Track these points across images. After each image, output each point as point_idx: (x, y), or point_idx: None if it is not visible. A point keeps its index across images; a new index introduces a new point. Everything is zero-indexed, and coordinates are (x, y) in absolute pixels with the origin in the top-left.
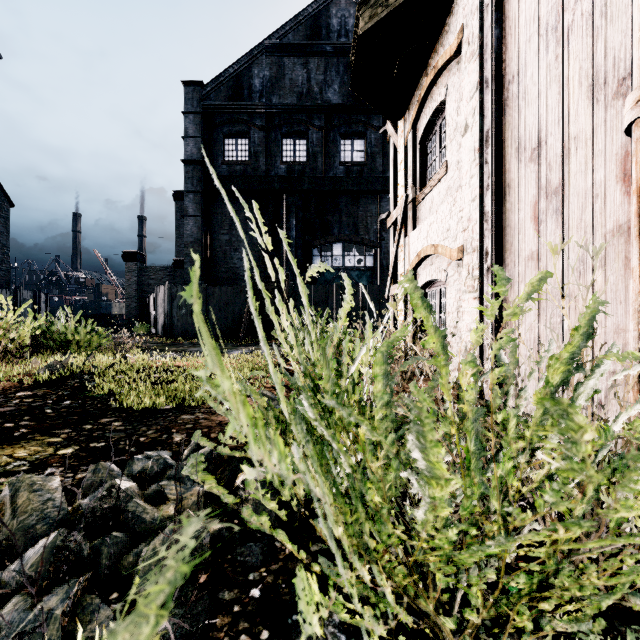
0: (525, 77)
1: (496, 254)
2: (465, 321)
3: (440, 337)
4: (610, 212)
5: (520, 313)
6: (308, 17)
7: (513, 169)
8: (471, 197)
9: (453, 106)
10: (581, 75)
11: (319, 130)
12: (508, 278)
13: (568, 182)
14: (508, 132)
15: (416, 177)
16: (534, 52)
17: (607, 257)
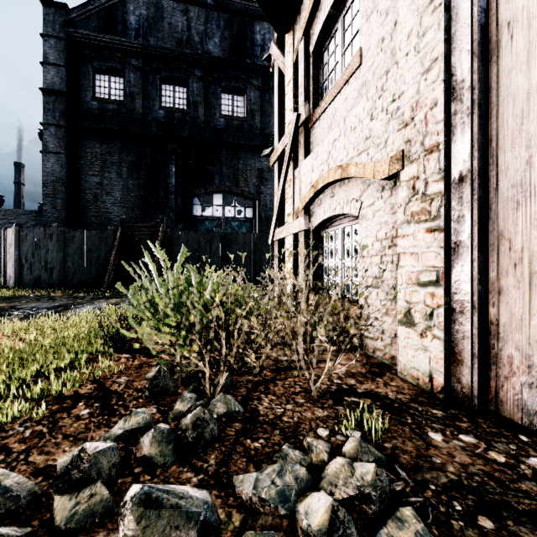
0: None
1: (481, 151)
2: (407, 268)
3: None
4: None
5: None
6: None
7: None
8: (422, 67)
9: None
10: None
11: (200, 80)
12: None
13: None
14: None
15: (309, 94)
16: None
17: None
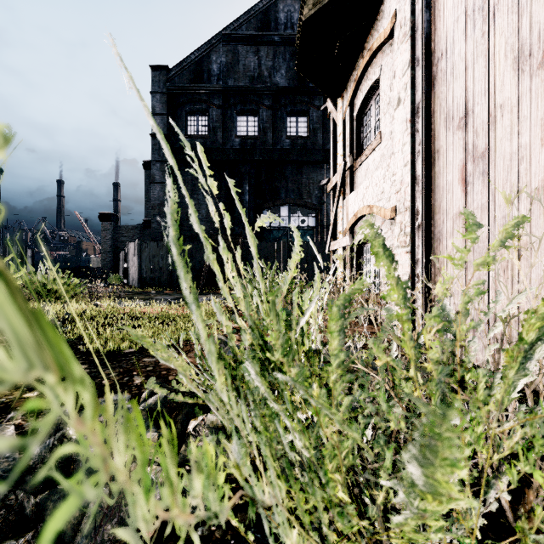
0: (453, 54)
1: (426, 213)
2: (398, 273)
3: (402, 289)
4: (535, 172)
5: (492, 262)
6: (259, 11)
7: (442, 137)
8: (403, 162)
9: (386, 83)
10: (507, 49)
11: (268, 109)
12: (479, 223)
13: (494, 146)
14: (437, 104)
15: (353, 147)
16: (462, 31)
17: (532, 214)
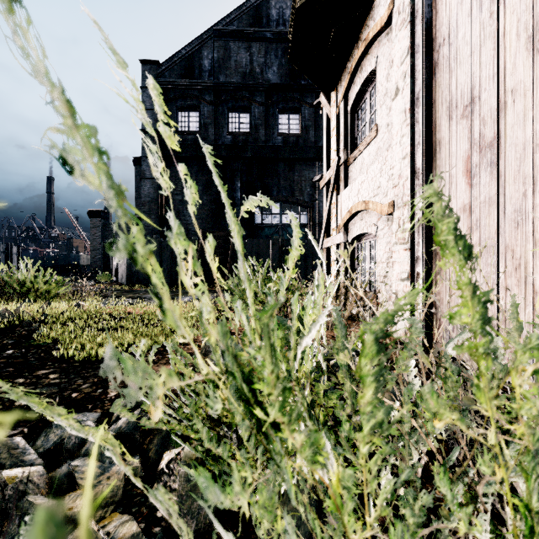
0: (457, 38)
1: (427, 208)
2: (396, 271)
3: (480, 304)
4: None
5: None
6: (251, 7)
7: (444, 127)
8: (402, 155)
9: (383, 74)
10: (519, 28)
11: (260, 105)
12: None
13: (504, 135)
14: (438, 92)
15: (347, 142)
16: (466, 13)
17: None
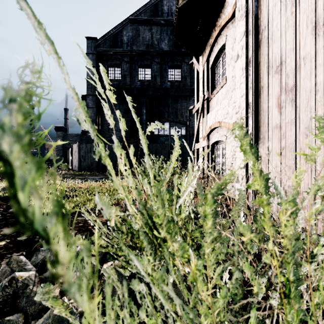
0: (272, 26)
1: (255, 126)
2: (237, 163)
3: (264, 179)
4: None
5: None
6: (152, 5)
7: (265, 78)
8: (240, 95)
9: (230, 46)
10: (308, 21)
11: (157, 64)
12: None
13: (299, 83)
14: (262, 58)
15: (209, 86)
16: (278, 12)
17: None
